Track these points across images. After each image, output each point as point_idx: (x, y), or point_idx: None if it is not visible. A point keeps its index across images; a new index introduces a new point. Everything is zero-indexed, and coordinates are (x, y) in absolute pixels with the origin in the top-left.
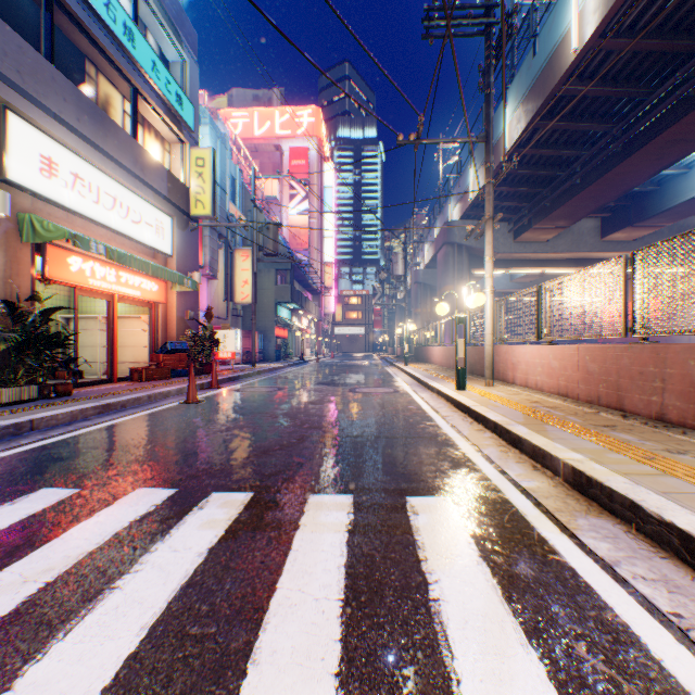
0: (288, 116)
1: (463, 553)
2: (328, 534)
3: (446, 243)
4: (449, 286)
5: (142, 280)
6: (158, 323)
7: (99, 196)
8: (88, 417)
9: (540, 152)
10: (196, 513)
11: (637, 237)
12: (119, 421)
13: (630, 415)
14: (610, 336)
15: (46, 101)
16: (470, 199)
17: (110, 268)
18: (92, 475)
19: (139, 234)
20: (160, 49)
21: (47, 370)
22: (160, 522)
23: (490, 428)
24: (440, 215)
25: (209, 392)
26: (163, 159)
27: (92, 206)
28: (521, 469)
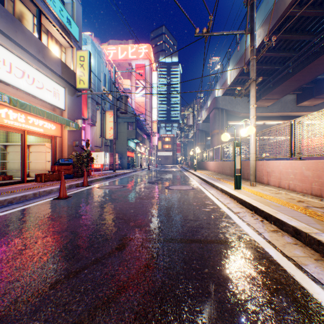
0: (135, 49)
1: None
2: None
3: (215, 108)
4: (216, 130)
5: (44, 123)
6: (56, 148)
7: (11, 68)
8: None
9: (270, 54)
10: None
11: (316, 104)
12: None
13: None
14: None
15: None
16: (228, 84)
17: (20, 114)
18: None
19: (41, 95)
20: None
21: None
22: None
23: (288, 231)
24: (211, 95)
25: (80, 189)
26: (60, 55)
27: (6, 74)
28: None
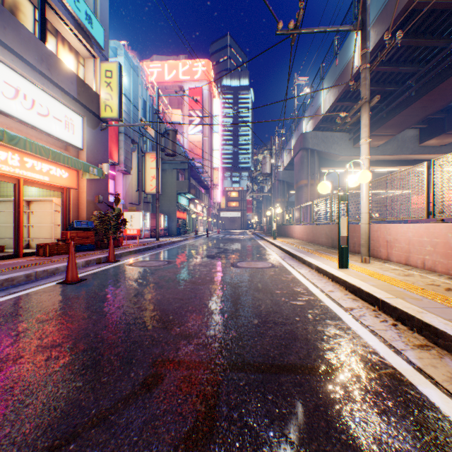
0: (188, 66)
1: None
2: None
3: (302, 149)
4: (304, 180)
5: (51, 167)
6: (69, 205)
7: None
8: None
9: (384, 69)
10: None
11: (447, 142)
12: None
13: None
14: None
15: None
16: (322, 113)
17: (12, 153)
18: None
19: (46, 125)
20: None
21: None
22: None
23: (450, 349)
24: (296, 130)
25: (102, 267)
26: (76, 69)
27: None
28: None
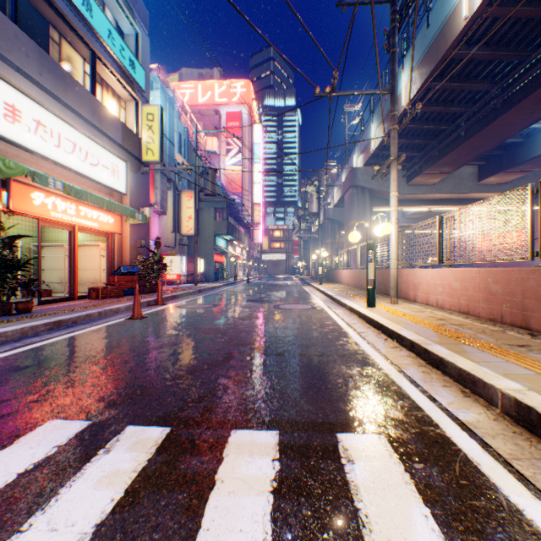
0: (225, 87)
1: (422, 537)
2: (248, 498)
3: (352, 186)
4: (354, 220)
5: (100, 214)
6: (114, 250)
7: (60, 141)
8: (39, 333)
9: (431, 109)
10: (99, 459)
11: (508, 180)
12: (66, 337)
13: (538, 334)
14: (515, 259)
15: (9, 55)
16: (372, 149)
17: (70, 203)
18: (10, 401)
19: (97, 174)
20: (116, 22)
21: (8, 290)
22: (52, 475)
23: (406, 346)
24: (346, 164)
25: (154, 308)
26: (119, 114)
27: (54, 150)
28: (451, 395)
